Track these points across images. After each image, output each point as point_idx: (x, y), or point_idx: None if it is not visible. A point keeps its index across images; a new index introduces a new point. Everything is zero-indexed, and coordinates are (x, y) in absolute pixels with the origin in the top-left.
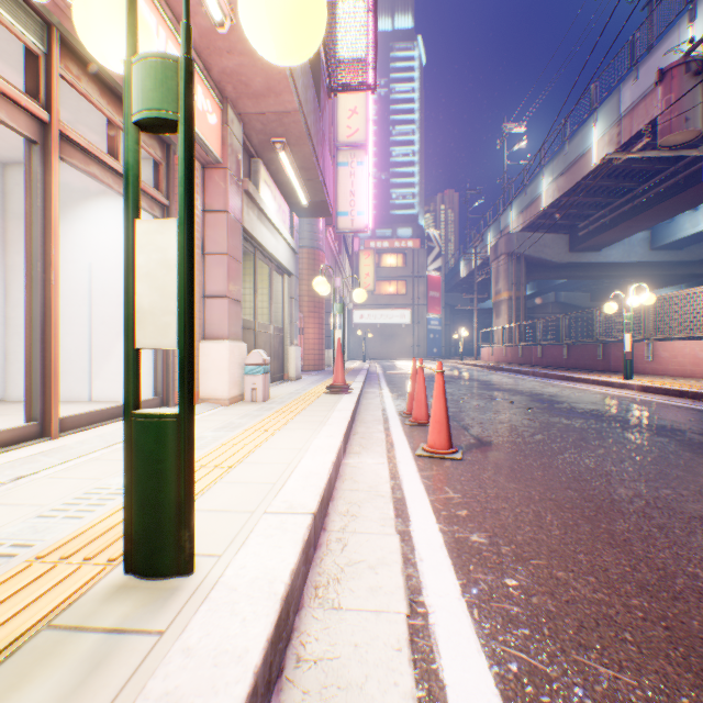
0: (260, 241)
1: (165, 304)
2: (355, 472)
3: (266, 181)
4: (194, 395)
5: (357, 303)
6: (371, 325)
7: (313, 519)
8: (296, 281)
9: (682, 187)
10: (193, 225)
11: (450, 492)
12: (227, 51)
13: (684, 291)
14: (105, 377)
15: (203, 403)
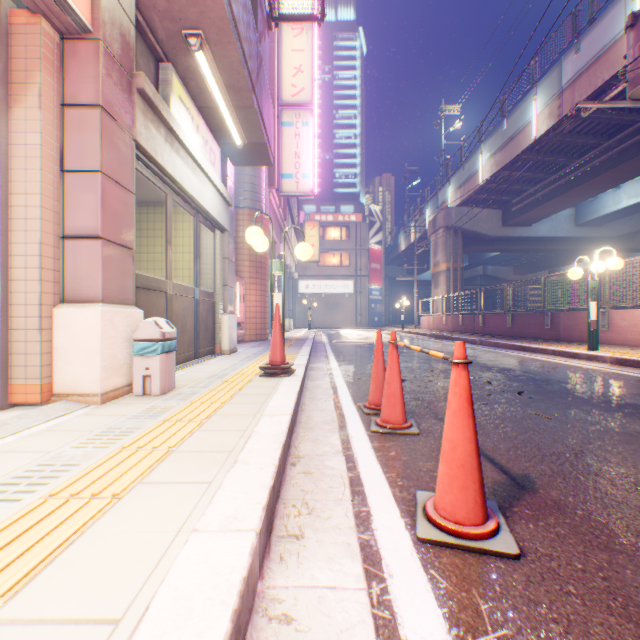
0: (171, 172)
1: None
2: None
3: (182, 99)
4: None
5: (303, 274)
6: (316, 295)
7: None
8: (230, 239)
9: (616, 162)
10: None
11: None
12: None
13: None
14: None
15: (55, 403)
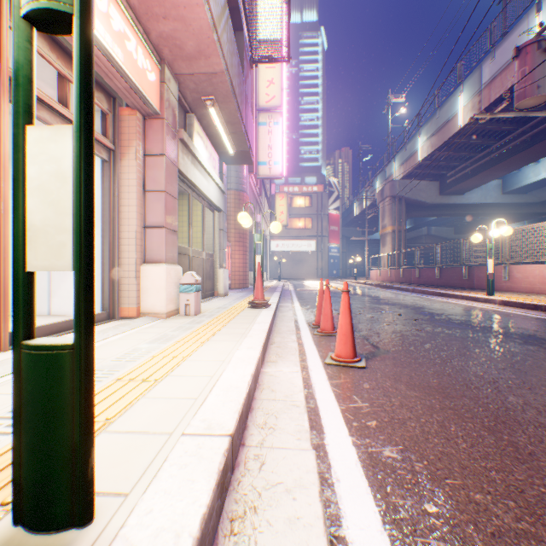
0: (194, 181)
1: (59, 221)
2: (272, 381)
3: (199, 133)
4: (93, 323)
5: (274, 235)
6: (285, 252)
7: (230, 441)
8: (224, 216)
9: (529, 144)
10: (91, 133)
11: (359, 401)
12: (163, 16)
13: (535, 225)
14: (62, 294)
15: (144, 317)
